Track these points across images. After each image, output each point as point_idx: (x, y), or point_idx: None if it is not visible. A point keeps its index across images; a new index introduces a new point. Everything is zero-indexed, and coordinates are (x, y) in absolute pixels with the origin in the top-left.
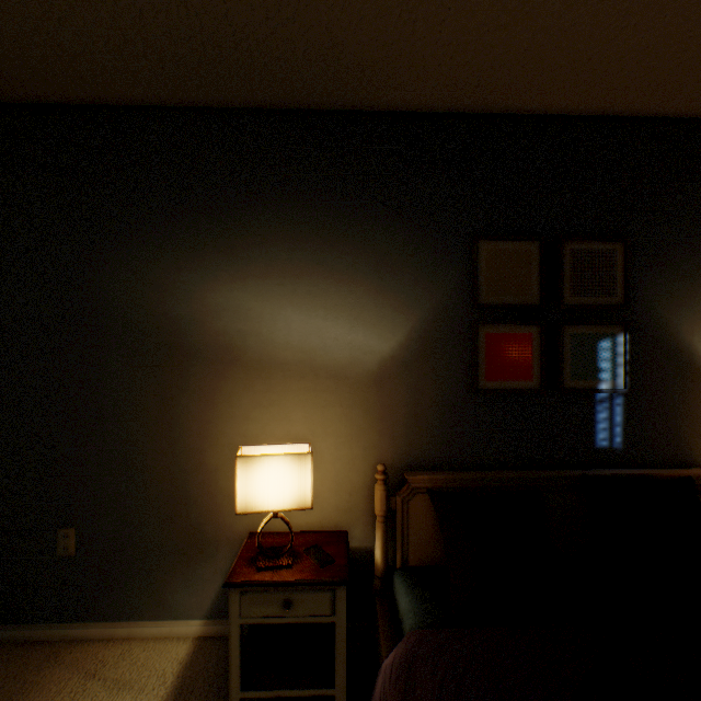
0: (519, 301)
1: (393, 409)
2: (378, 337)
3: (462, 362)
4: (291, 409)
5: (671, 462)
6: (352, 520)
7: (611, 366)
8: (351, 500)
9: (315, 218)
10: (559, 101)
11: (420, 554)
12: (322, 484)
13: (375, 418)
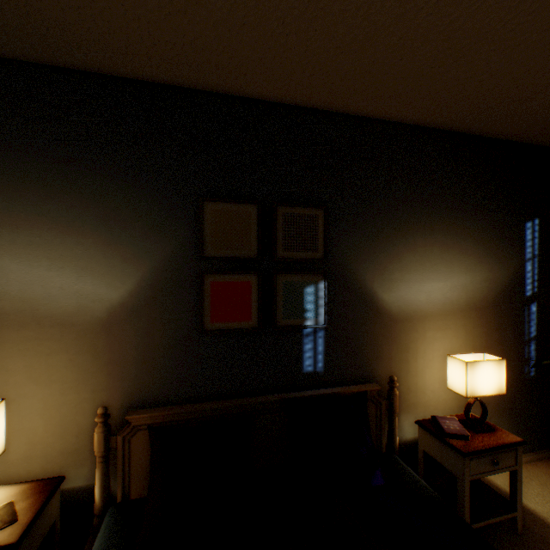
0: (241, 254)
1: (124, 352)
2: (108, 286)
3: (191, 306)
4: (10, 358)
5: (359, 379)
6: (79, 461)
7: (315, 307)
8: (78, 441)
9: (39, 170)
10: (268, 90)
11: (142, 485)
12: (46, 430)
13: (104, 362)
